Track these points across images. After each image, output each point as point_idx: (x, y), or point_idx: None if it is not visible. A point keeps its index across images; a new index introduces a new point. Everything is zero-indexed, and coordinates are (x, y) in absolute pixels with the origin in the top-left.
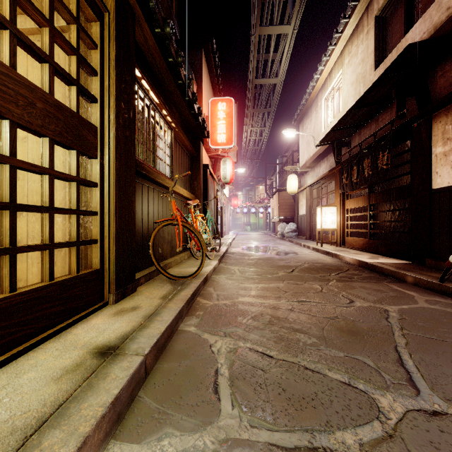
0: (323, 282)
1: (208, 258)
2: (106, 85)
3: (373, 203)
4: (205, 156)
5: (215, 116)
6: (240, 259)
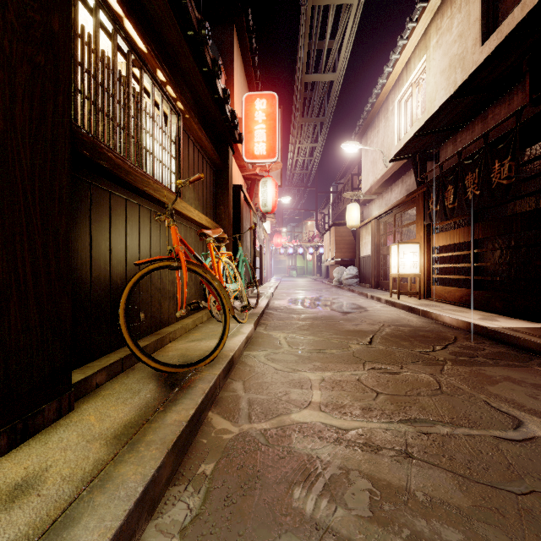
0: (432, 367)
1: (238, 322)
2: None
3: (480, 238)
4: (237, 175)
5: (251, 118)
6: (287, 319)
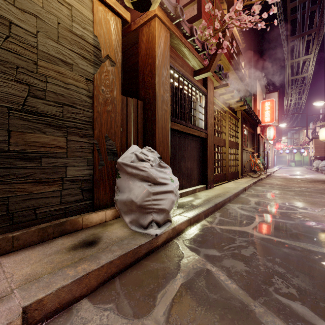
0: (310, 183)
1: (261, 174)
2: (239, 134)
3: None
4: (257, 128)
5: (263, 109)
6: (277, 177)
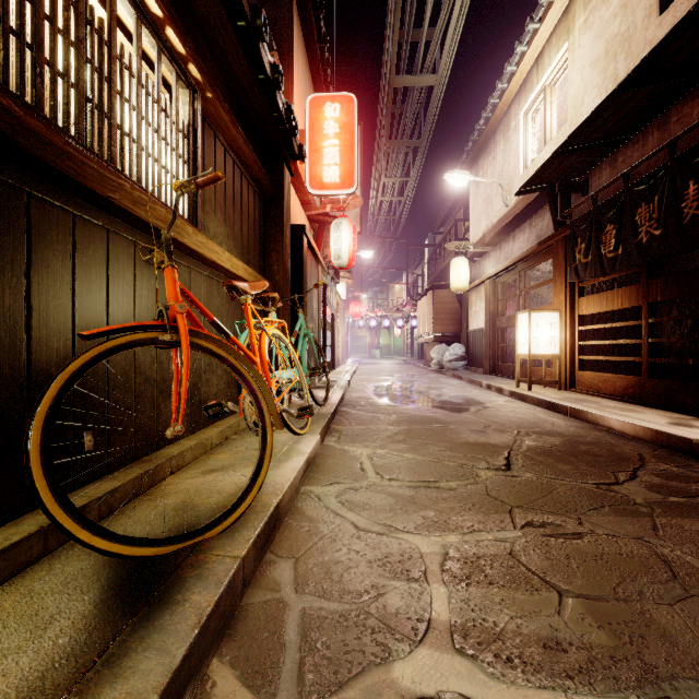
0: (634, 521)
1: (293, 433)
2: None
3: (659, 300)
4: (299, 214)
5: (318, 131)
6: (371, 422)
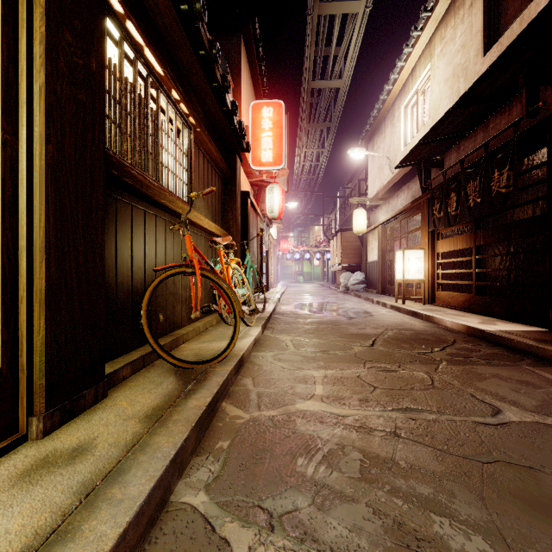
0: (428, 366)
1: (246, 325)
2: None
3: (482, 244)
4: (244, 181)
5: (258, 126)
6: (293, 323)
